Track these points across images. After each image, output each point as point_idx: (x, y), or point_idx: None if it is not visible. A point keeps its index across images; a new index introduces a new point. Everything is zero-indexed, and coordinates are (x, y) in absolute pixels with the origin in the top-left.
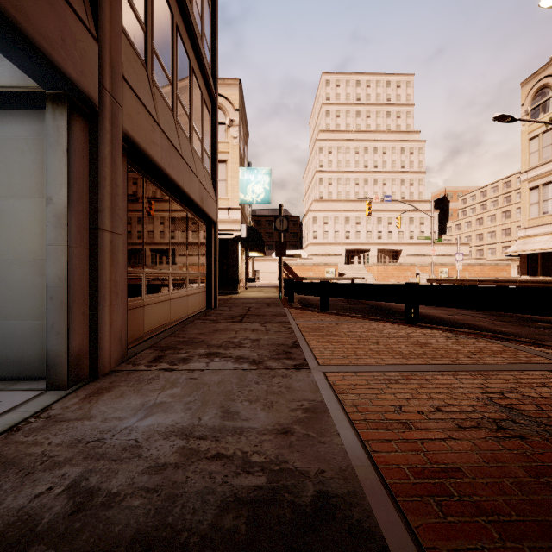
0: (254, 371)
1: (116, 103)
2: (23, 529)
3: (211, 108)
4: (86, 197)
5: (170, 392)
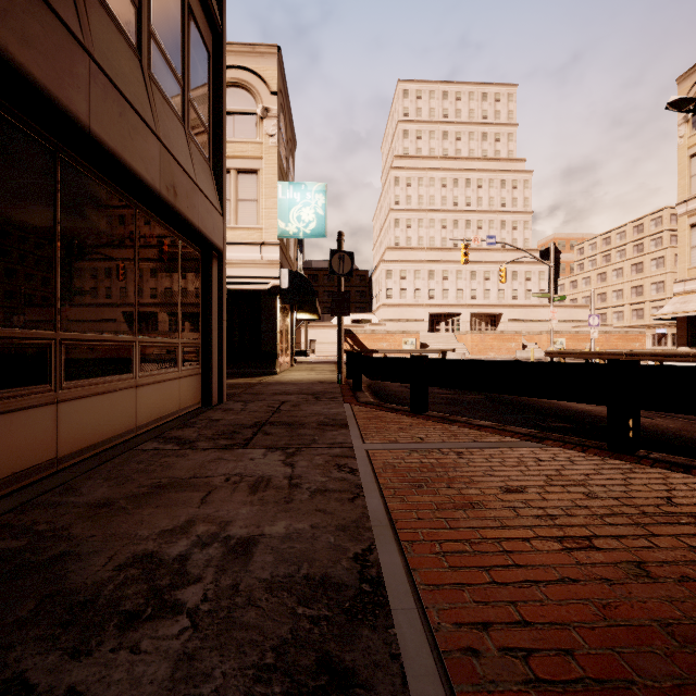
0: None
1: None
2: None
3: (213, 43)
4: None
5: None
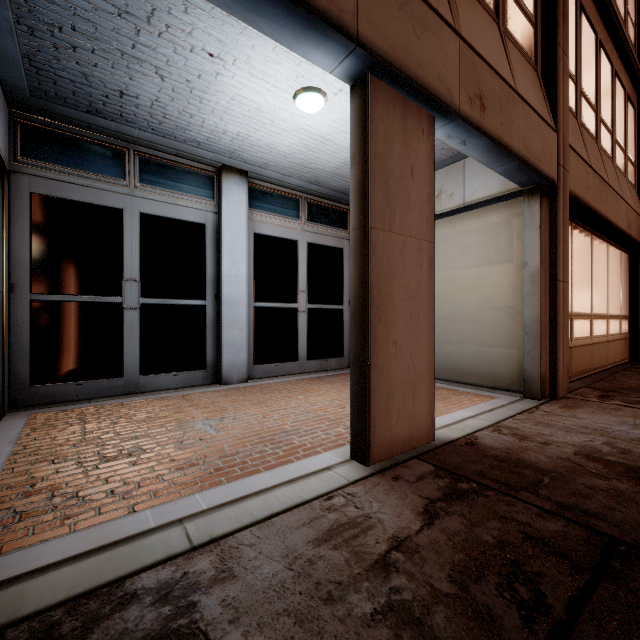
0: None
1: (565, 171)
2: (593, 449)
3: (636, 98)
4: (547, 257)
5: None
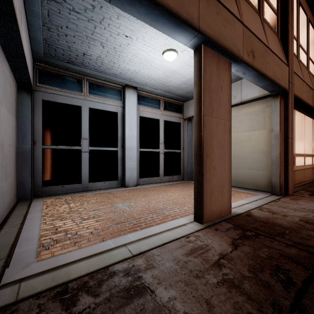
0: None
1: (292, 85)
2: (308, 219)
3: None
4: (283, 126)
5: None
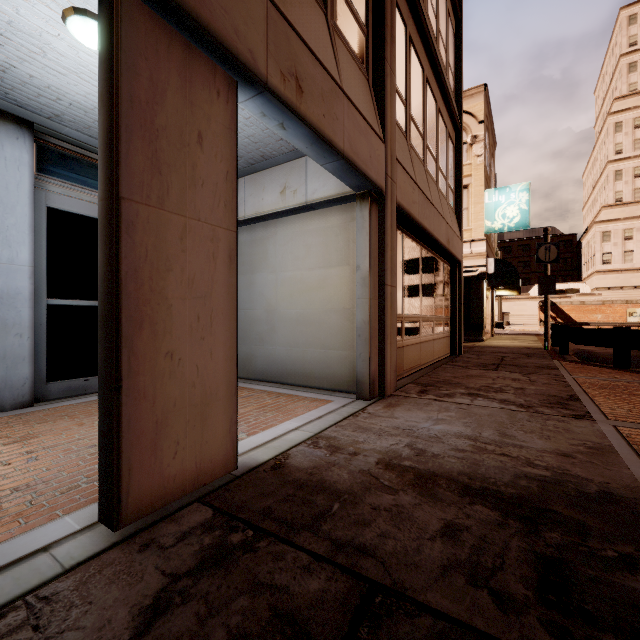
0: (523, 412)
1: (393, 182)
2: (395, 454)
3: (455, 137)
4: (377, 261)
5: (446, 414)
